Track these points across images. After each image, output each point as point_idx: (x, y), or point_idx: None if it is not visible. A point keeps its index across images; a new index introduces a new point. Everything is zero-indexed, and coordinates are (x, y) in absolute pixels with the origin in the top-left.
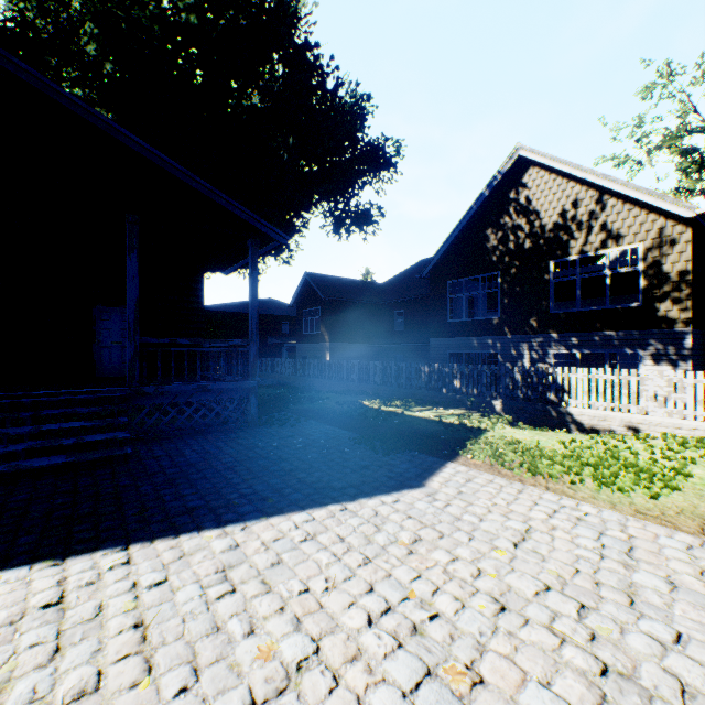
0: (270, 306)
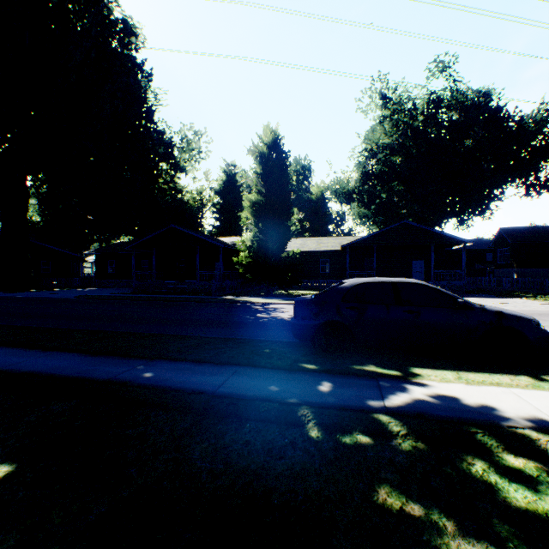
0: (476, 244)
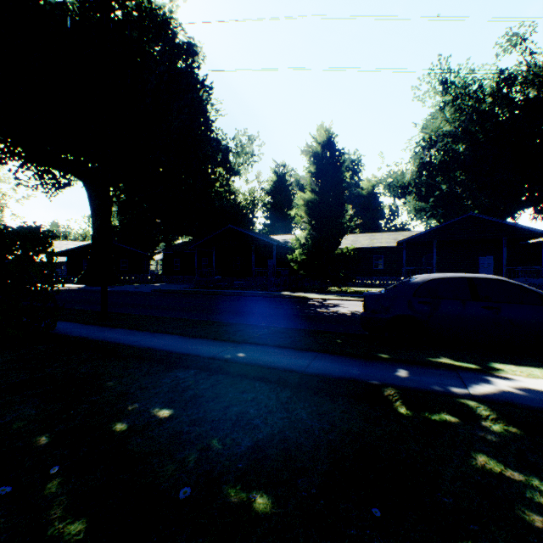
0: None
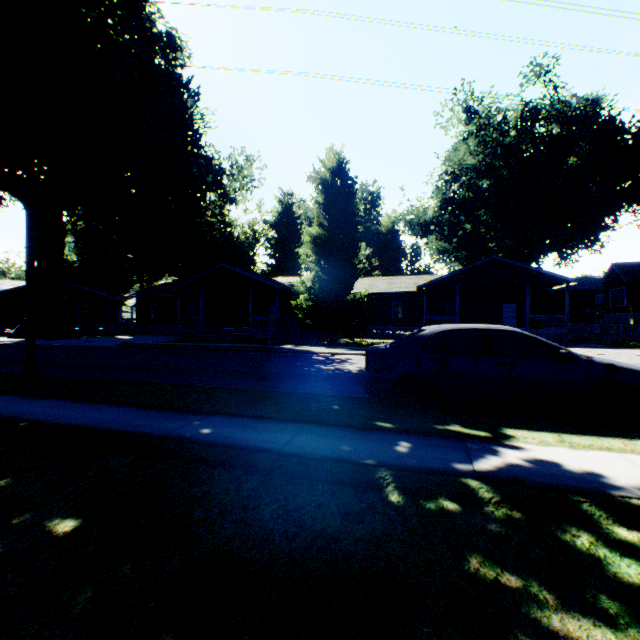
0: (582, 283)
